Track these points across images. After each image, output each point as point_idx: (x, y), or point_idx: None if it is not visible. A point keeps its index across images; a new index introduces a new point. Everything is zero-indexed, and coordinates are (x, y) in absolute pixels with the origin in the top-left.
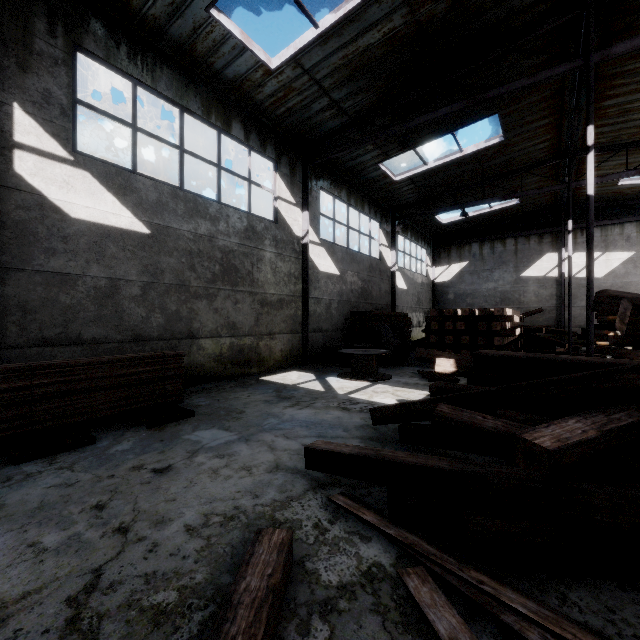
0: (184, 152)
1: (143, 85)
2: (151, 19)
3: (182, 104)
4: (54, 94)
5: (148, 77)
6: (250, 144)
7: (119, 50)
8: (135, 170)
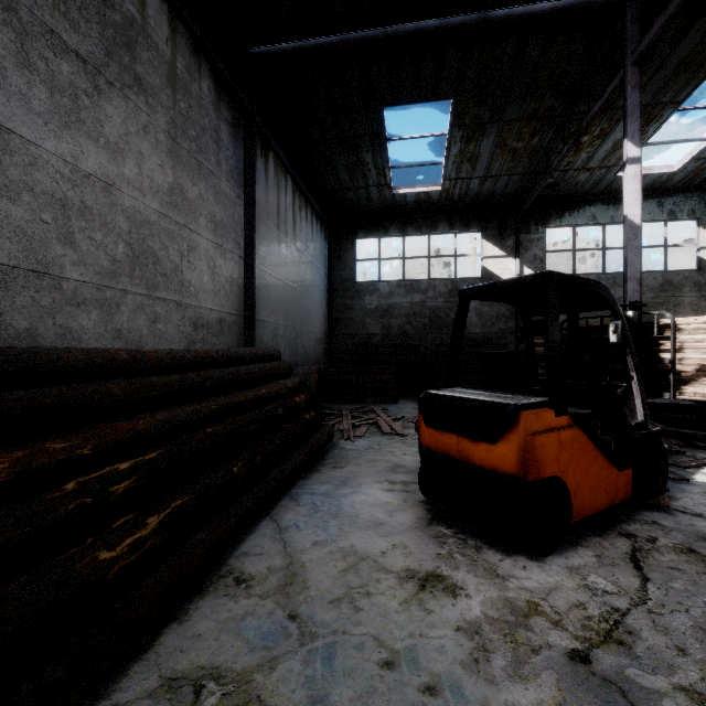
0: (605, 250)
1: (578, 225)
2: (582, 193)
3: (603, 222)
4: (537, 254)
5: (581, 219)
6: (665, 218)
7: (565, 216)
8: (574, 273)
